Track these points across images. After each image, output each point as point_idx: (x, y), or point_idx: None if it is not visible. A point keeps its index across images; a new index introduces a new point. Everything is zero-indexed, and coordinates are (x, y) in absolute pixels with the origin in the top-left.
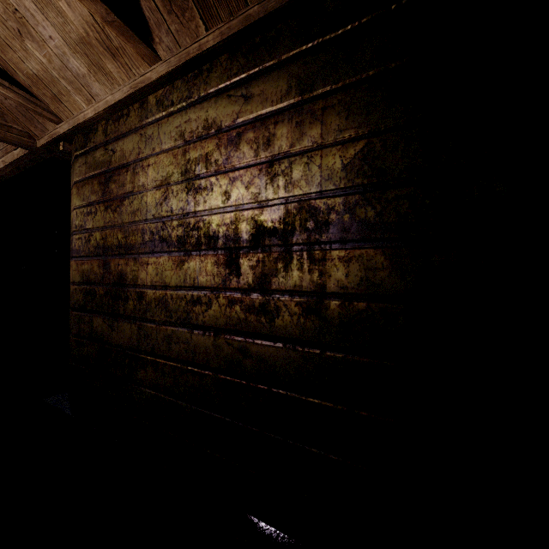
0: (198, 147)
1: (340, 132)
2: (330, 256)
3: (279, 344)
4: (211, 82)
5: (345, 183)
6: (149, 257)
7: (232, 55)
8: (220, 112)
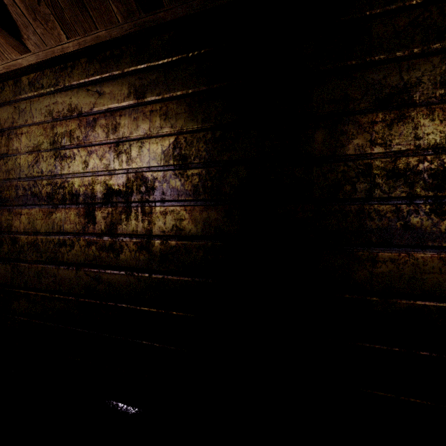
0: (64, 125)
1: (161, 129)
2: (155, 210)
3: (122, 272)
4: (74, 77)
5: (164, 162)
6: (22, 209)
7: (89, 60)
8: (81, 101)
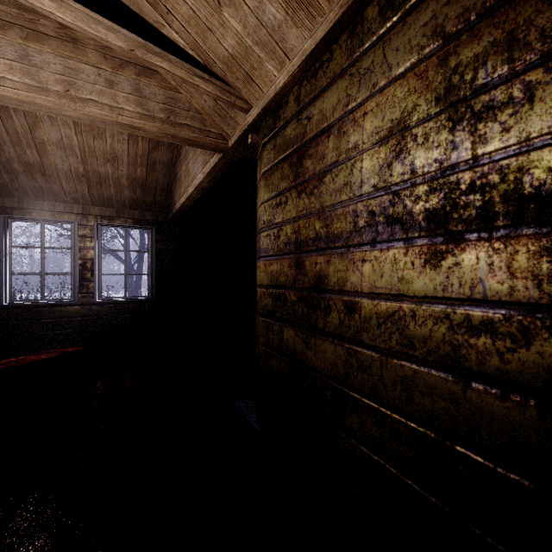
0: (483, 32)
1: None
2: None
3: None
4: None
5: None
6: (366, 251)
7: None
8: None
